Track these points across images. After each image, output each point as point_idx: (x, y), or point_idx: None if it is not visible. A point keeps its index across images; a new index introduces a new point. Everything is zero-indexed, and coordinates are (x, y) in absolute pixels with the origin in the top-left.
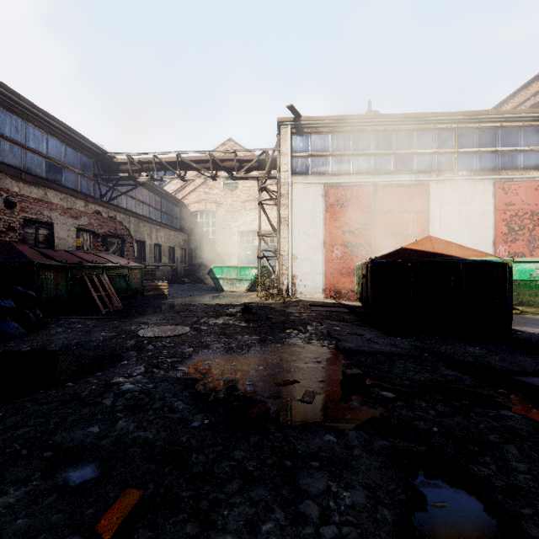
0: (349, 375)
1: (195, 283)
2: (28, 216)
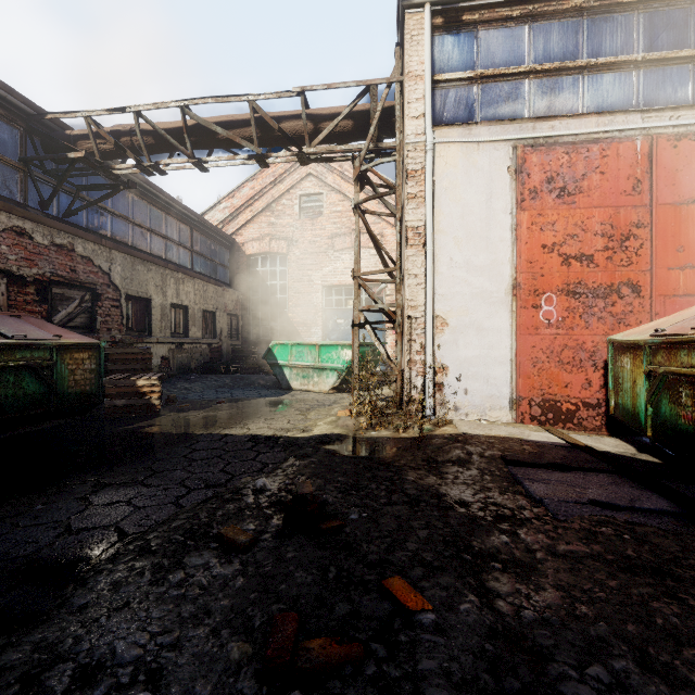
0: None
1: (250, 372)
2: None
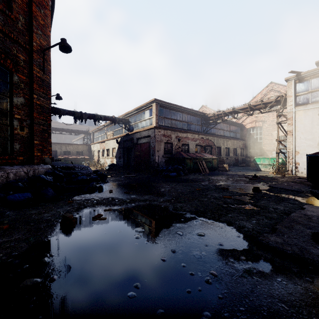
0: (253, 187)
1: (248, 166)
2: (183, 143)
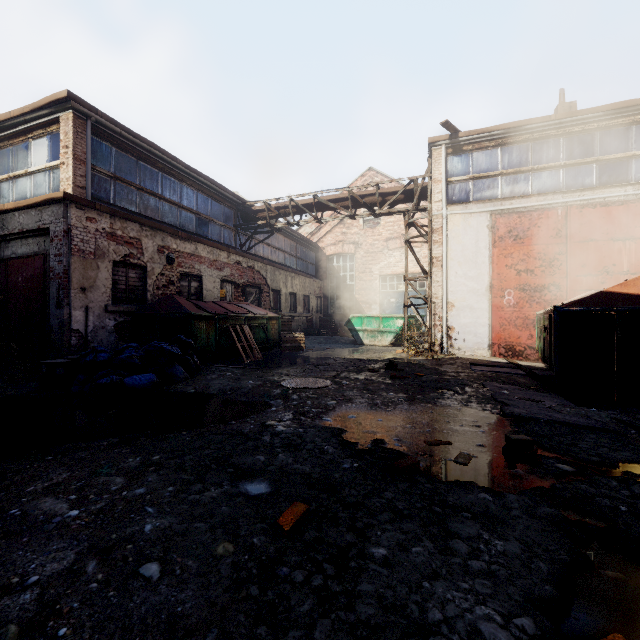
0: (513, 440)
1: (331, 335)
2: (183, 270)
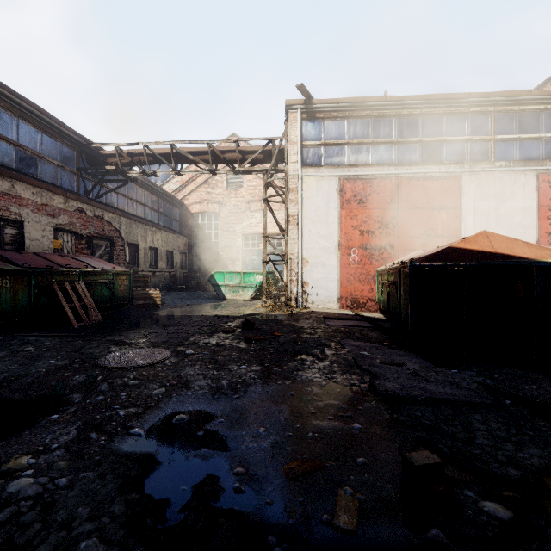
0: (418, 467)
1: (196, 290)
2: None
